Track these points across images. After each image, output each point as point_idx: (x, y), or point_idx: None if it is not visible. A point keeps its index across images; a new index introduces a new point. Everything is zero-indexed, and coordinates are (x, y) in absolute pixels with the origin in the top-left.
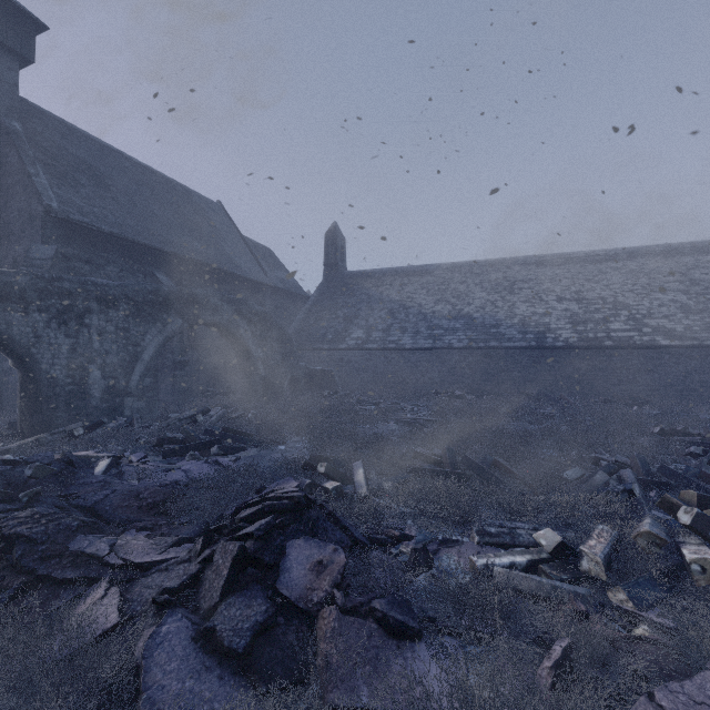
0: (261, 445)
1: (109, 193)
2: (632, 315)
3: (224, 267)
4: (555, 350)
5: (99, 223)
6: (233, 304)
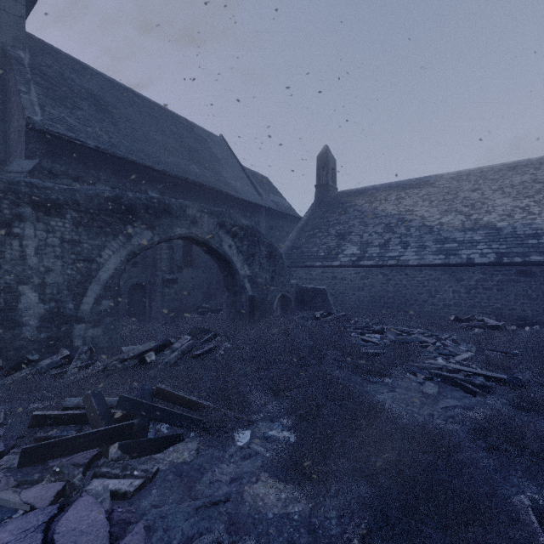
0: (208, 430)
1: (109, 118)
2: None
3: (219, 188)
4: None
5: (86, 139)
6: (215, 216)
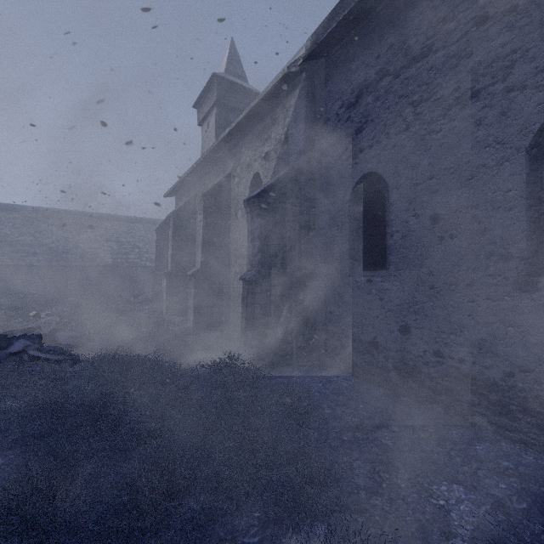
0: None
1: None
2: (140, 252)
3: None
4: (100, 267)
5: None
6: None
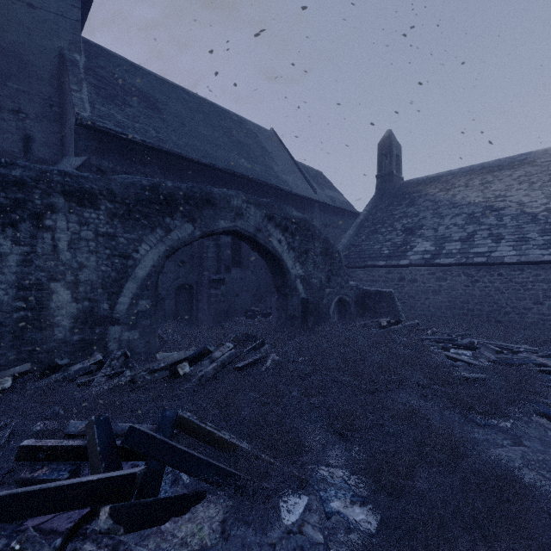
0: (242, 490)
1: (158, 114)
2: None
3: (269, 182)
4: None
5: (133, 134)
6: (263, 207)
